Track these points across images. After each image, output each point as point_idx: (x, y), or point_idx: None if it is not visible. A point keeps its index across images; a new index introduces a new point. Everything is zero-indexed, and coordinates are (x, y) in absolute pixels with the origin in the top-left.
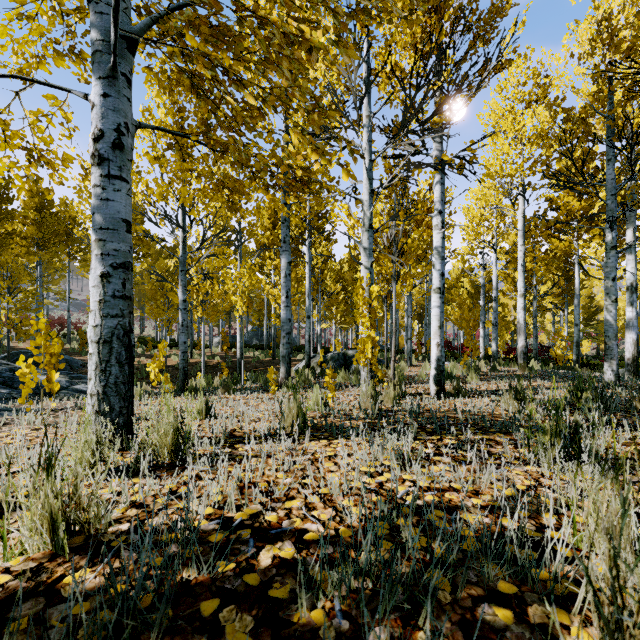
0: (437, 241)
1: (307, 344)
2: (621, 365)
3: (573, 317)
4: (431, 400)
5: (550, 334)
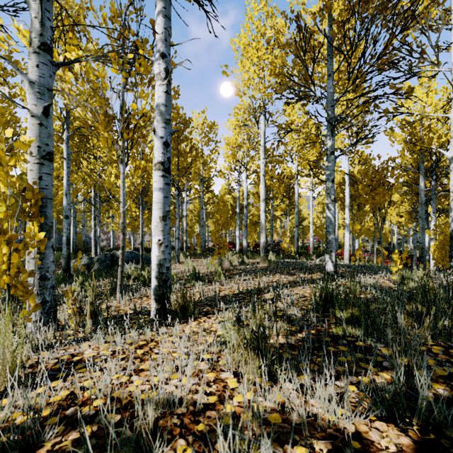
0: (159, 96)
1: (64, 246)
2: (315, 252)
3: (291, 223)
4: (136, 334)
5: (279, 234)
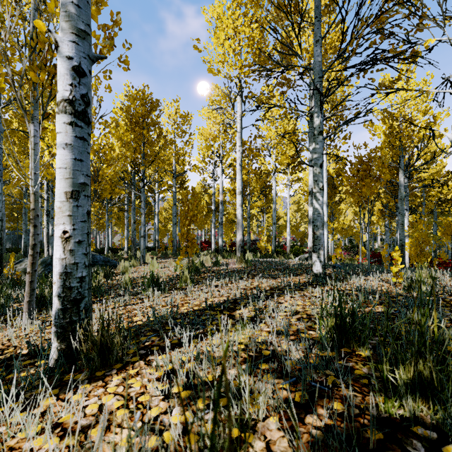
0: None
1: None
2: (291, 251)
3: (267, 222)
4: None
5: (255, 233)
